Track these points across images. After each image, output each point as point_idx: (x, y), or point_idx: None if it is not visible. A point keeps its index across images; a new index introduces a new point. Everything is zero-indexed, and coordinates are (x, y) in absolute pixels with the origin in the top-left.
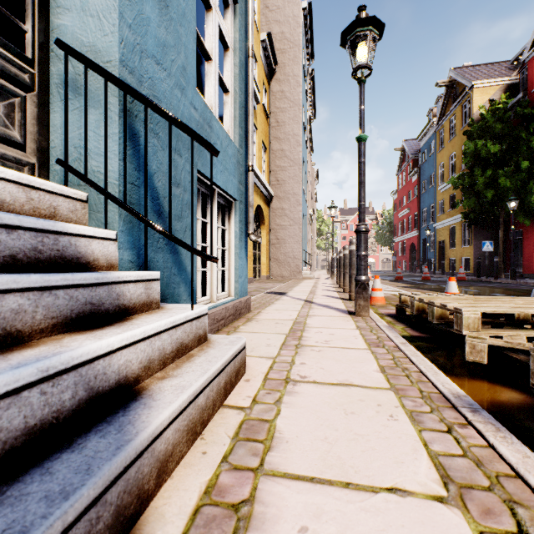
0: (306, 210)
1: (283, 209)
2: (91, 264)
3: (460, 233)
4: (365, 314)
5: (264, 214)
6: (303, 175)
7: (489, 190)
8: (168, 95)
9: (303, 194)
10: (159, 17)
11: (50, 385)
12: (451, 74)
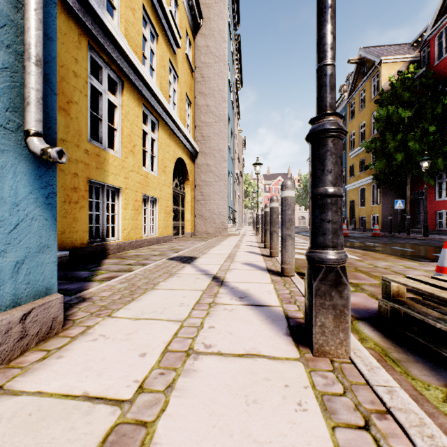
0: (233, 169)
1: (208, 165)
2: None
3: (369, 193)
4: (339, 352)
5: (187, 168)
6: (229, 133)
7: (399, 153)
8: None
9: (228, 151)
10: None
11: None
12: (361, 52)
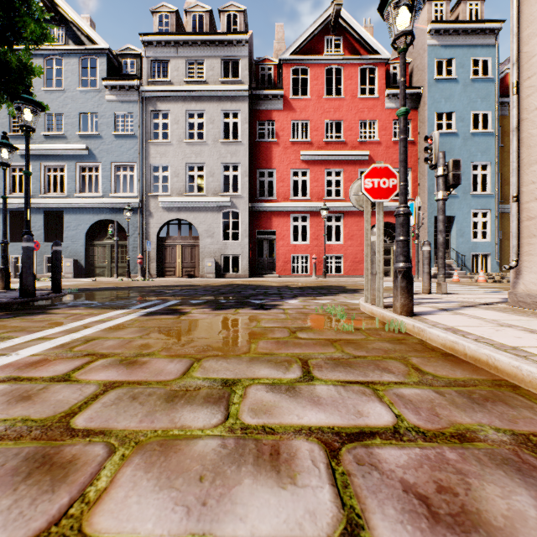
0: None
1: None
2: (452, 267)
3: None
4: None
5: None
6: None
7: None
8: (463, 247)
9: None
10: (461, 239)
11: (448, 272)
12: None
